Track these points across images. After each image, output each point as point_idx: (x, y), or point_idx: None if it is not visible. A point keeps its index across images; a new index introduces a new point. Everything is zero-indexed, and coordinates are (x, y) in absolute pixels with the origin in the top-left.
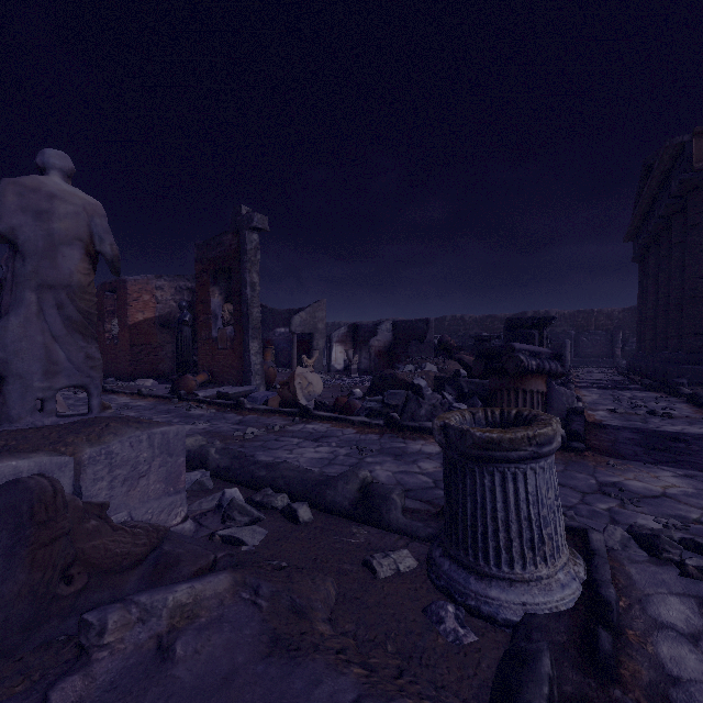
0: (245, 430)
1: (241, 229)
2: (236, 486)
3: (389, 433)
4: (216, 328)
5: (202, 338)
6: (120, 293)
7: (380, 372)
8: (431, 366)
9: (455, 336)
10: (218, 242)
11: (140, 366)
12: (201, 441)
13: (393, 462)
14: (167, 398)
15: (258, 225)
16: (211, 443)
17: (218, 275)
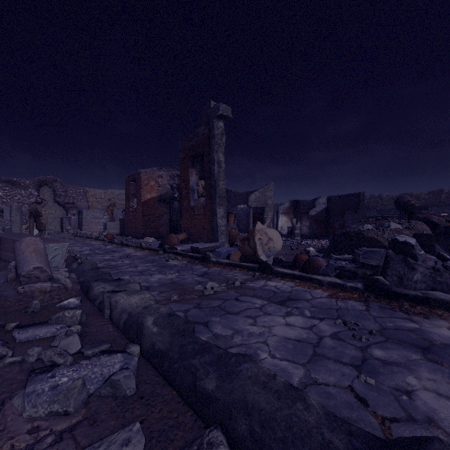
0: (206, 283)
1: (210, 119)
2: (170, 392)
3: (375, 301)
4: (194, 200)
5: (184, 208)
6: (137, 181)
7: (341, 230)
8: (395, 225)
9: (374, 210)
10: (194, 134)
11: (148, 229)
12: (148, 299)
13: (434, 369)
14: (156, 250)
15: (223, 113)
16: (168, 297)
17: (194, 159)
